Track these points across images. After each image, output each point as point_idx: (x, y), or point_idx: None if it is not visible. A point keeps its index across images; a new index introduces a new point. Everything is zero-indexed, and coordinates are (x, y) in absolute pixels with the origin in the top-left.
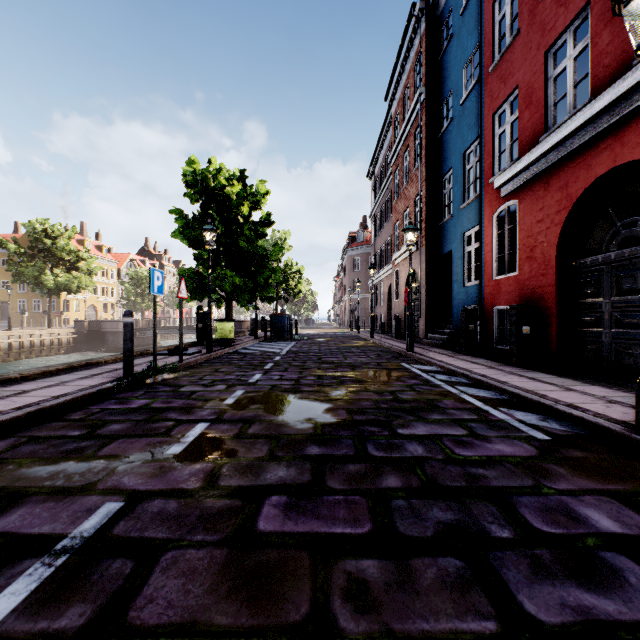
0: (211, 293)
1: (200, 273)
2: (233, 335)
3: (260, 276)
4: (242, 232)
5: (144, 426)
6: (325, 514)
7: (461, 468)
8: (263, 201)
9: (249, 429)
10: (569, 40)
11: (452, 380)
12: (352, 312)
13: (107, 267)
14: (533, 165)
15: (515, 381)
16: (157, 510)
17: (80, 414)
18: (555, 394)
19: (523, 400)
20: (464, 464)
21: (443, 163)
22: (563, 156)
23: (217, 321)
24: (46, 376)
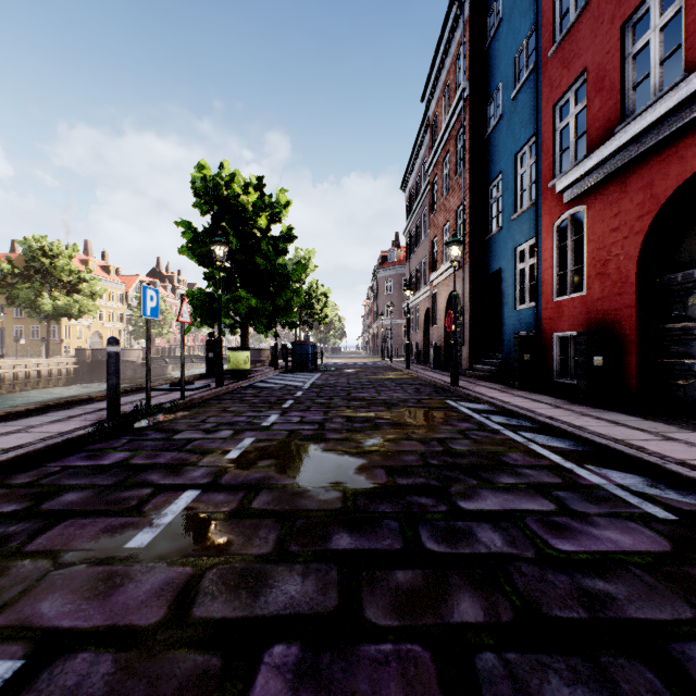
0: (224, 318)
1: (211, 295)
2: (248, 366)
3: (280, 298)
4: (259, 248)
5: (110, 496)
6: (364, 693)
7: (569, 578)
8: (284, 213)
9: (253, 501)
10: (654, 7)
11: (512, 423)
12: (384, 339)
13: (114, 290)
14: (606, 162)
15: (594, 426)
16: (73, 682)
17: (31, 475)
18: (655, 446)
19: (614, 454)
20: (571, 569)
21: (490, 168)
22: (647, 149)
23: (230, 350)
24: (11, 419)
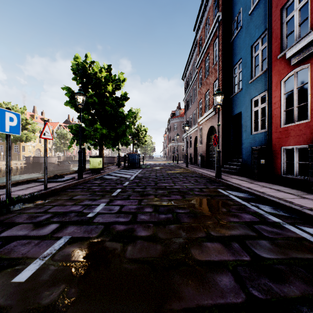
0: (91, 140)
1: (82, 127)
2: (101, 166)
3: (119, 129)
4: (108, 102)
5: None
6: None
7: None
8: (122, 85)
9: None
10: None
11: (282, 214)
12: (174, 152)
13: None
14: None
15: None
16: None
17: None
18: None
19: None
20: None
21: (234, 57)
22: None
23: (90, 157)
24: None
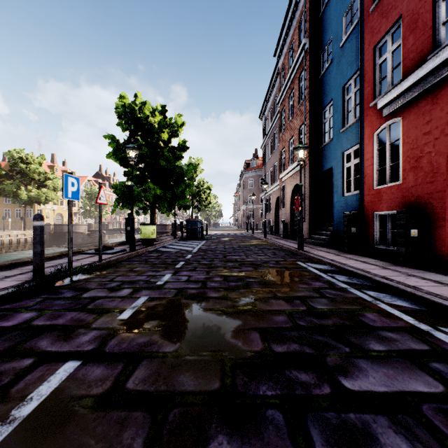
0: (139, 203)
1: (129, 186)
2: (154, 236)
3: (177, 189)
4: (163, 154)
5: None
6: None
7: None
8: (180, 130)
9: (129, 378)
10: None
11: (354, 282)
12: (248, 218)
13: None
14: (420, 82)
15: (425, 286)
16: None
17: None
18: None
19: None
20: None
21: (324, 98)
22: None
23: (141, 225)
24: None
